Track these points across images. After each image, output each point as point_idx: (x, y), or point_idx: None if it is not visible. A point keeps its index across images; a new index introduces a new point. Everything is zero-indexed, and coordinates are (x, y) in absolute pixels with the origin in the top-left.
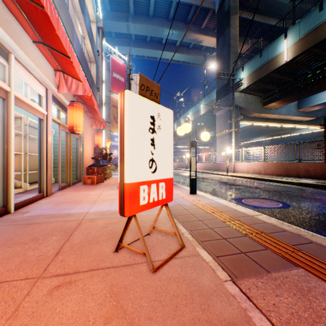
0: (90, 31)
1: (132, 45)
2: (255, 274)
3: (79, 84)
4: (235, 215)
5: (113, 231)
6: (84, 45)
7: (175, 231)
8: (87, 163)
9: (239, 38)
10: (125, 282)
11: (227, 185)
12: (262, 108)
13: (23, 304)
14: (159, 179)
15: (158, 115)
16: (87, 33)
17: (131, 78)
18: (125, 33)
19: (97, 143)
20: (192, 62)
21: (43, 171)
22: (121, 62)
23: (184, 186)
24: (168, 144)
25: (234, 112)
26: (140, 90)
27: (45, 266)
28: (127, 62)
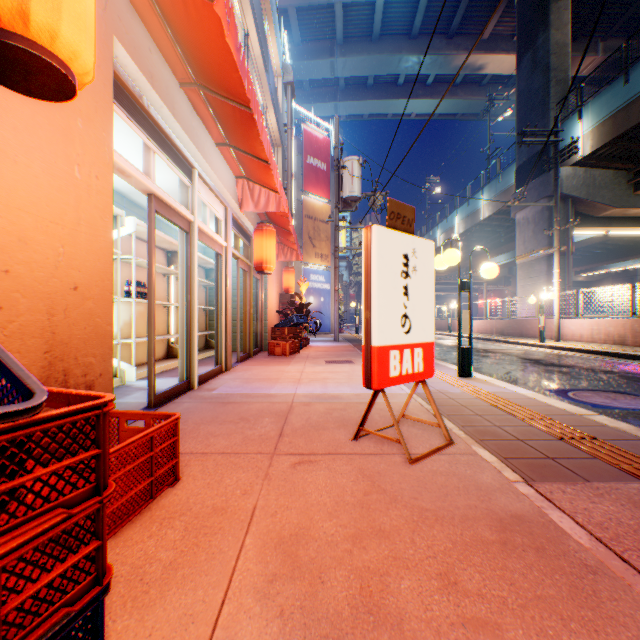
0: (275, 95)
1: (339, 97)
2: (564, 480)
3: (270, 195)
4: (545, 412)
5: (342, 418)
6: (266, 121)
7: (438, 420)
8: (271, 321)
9: (573, 44)
10: (376, 468)
11: (538, 364)
12: (631, 195)
13: (270, 471)
14: (414, 342)
15: (412, 252)
16: (271, 100)
17: (342, 166)
18: (327, 78)
19: (286, 286)
20: (462, 112)
21: (221, 333)
22: (321, 136)
23: (445, 364)
24: (427, 292)
25: (557, 211)
26: (388, 221)
27: (273, 445)
28: (335, 138)
